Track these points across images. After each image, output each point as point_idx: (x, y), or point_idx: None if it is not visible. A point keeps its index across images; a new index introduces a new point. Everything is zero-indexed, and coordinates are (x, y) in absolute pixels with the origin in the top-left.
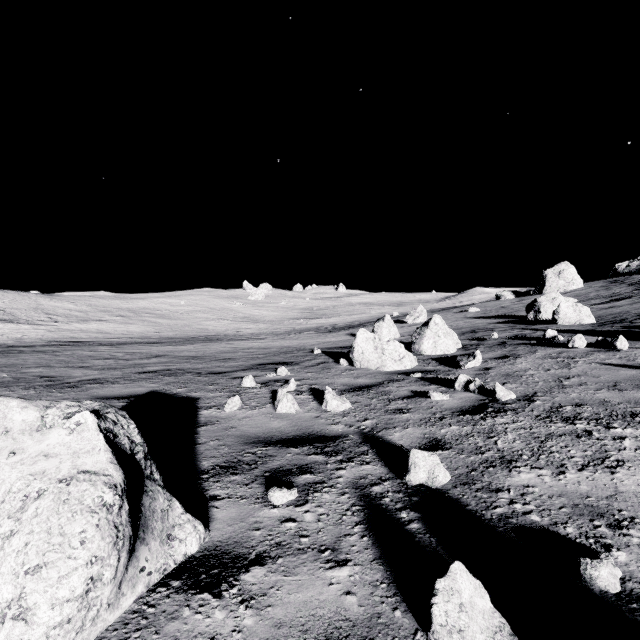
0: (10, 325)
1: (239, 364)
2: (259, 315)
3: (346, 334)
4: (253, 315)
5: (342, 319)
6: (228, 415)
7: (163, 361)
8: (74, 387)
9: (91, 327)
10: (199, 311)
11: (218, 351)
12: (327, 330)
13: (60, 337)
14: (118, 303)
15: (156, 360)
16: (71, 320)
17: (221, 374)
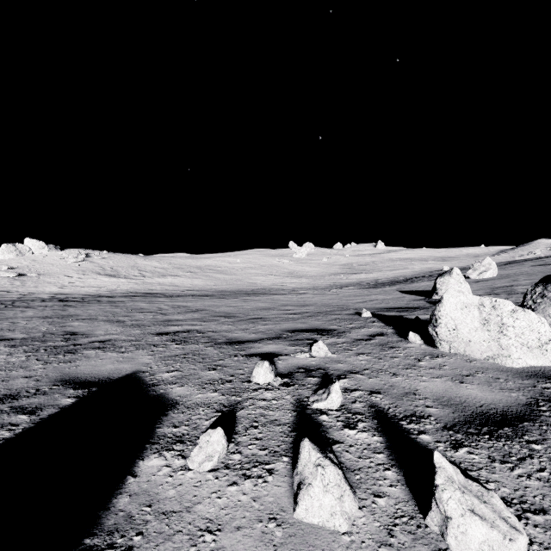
0: (113, 279)
1: (267, 328)
2: (302, 271)
3: (394, 290)
4: (296, 271)
5: (383, 274)
6: (181, 496)
7: (195, 318)
8: (71, 353)
9: (166, 281)
10: (251, 267)
11: (255, 307)
12: (370, 285)
13: (141, 289)
14: (190, 262)
15: (190, 316)
16: (154, 275)
17: (238, 345)
